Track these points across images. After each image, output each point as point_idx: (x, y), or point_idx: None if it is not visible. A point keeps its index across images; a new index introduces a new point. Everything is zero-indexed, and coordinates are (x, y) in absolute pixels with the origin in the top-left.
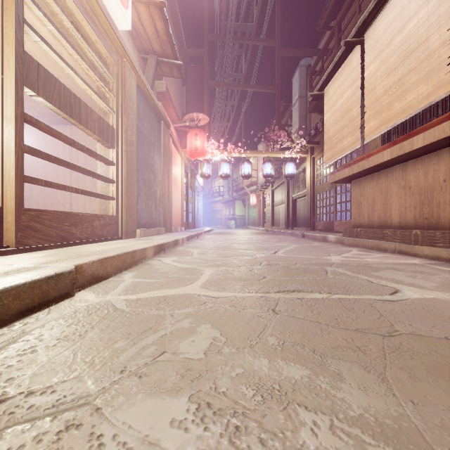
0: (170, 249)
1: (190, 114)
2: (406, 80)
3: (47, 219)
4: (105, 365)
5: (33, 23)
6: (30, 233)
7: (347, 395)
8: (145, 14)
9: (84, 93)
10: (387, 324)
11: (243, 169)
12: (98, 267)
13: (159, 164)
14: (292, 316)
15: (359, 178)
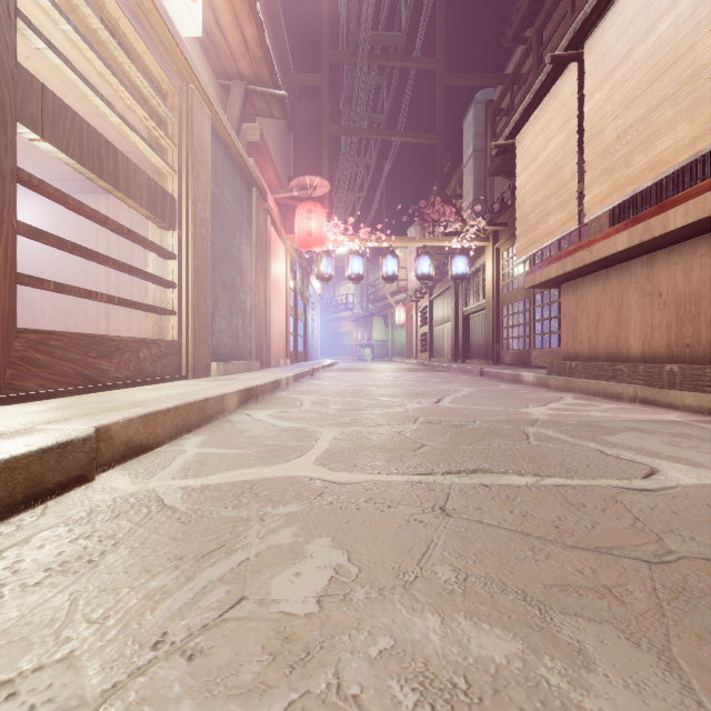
0: (266, 395)
1: (299, 178)
2: (656, 117)
3: (58, 347)
4: (126, 629)
5: (41, 25)
6: (28, 371)
7: (605, 704)
8: (226, 13)
9: (128, 142)
10: (650, 537)
11: (385, 266)
12: (139, 429)
13: (249, 257)
14: (476, 521)
15: (574, 279)
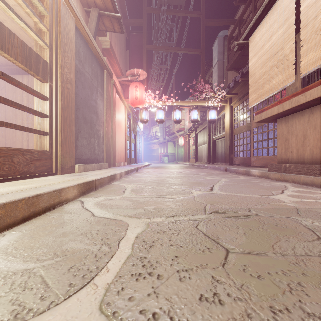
0: (104, 184)
1: (131, 69)
2: None
3: None
4: None
5: None
6: None
7: None
8: None
9: (31, 40)
10: None
11: (175, 115)
12: None
13: (102, 107)
14: None
15: (286, 116)
